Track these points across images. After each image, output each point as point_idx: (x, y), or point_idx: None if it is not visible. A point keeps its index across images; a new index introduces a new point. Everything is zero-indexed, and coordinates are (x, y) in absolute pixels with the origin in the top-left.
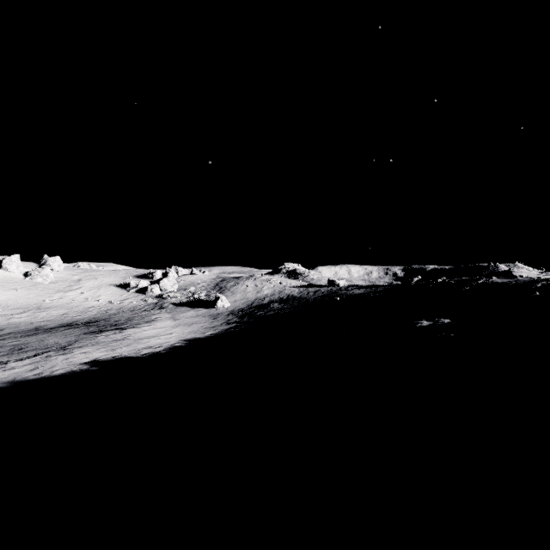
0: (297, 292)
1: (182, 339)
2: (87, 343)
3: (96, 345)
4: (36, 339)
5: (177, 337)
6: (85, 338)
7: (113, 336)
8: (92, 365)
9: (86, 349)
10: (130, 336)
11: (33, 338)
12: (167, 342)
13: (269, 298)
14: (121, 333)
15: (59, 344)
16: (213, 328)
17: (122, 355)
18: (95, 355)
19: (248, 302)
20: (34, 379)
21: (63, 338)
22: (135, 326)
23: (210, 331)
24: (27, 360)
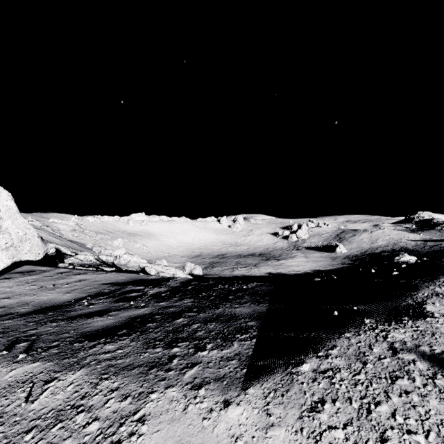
0: (412, 245)
1: (311, 269)
2: (264, 264)
3: (268, 266)
4: (243, 260)
5: (308, 268)
6: (262, 262)
7: (275, 263)
8: (269, 274)
9: (264, 267)
10: (283, 264)
11: (241, 259)
12: (302, 269)
13: (381, 248)
14: (278, 261)
15: (253, 263)
16: (331, 266)
17: (281, 272)
18: (269, 270)
19: (362, 250)
20: (250, 276)
21: (253, 261)
22: (284, 259)
23: (329, 267)
24: (244, 268)
